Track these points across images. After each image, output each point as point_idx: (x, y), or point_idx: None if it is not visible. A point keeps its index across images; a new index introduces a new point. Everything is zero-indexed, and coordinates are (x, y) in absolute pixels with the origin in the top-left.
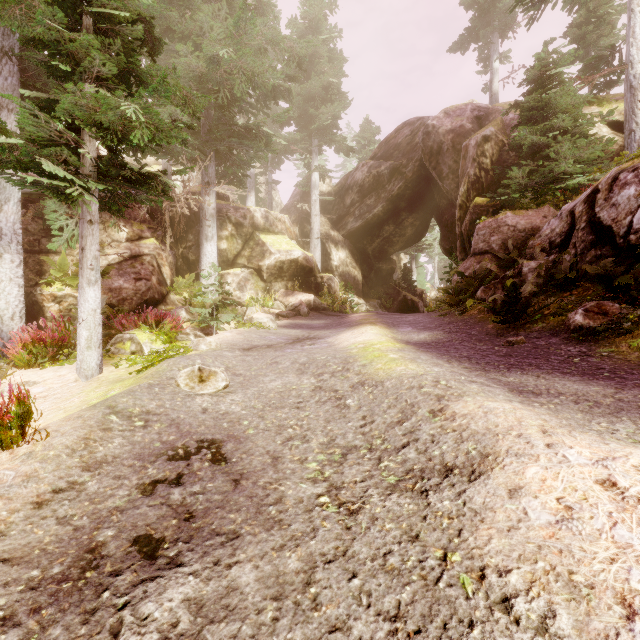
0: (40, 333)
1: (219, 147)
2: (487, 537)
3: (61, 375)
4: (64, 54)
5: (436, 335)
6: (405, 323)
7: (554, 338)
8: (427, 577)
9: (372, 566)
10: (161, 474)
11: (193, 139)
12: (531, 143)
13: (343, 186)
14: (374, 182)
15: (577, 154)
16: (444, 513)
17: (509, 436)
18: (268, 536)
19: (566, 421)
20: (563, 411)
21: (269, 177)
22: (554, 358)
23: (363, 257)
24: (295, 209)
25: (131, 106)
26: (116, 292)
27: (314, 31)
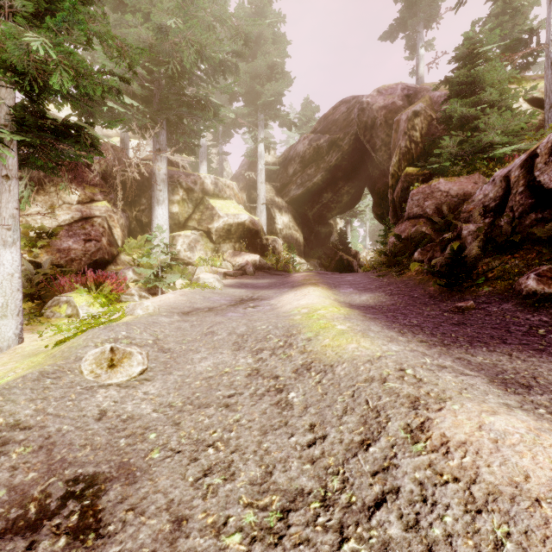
0: None
1: (170, 116)
2: None
3: None
4: None
5: (378, 297)
6: (345, 283)
7: (505, 304)
8: None
9: None
10: None
11: (144, 107)
12: (460, 115)
13: (286, 157)
14: (314, 154)
15: (503, 126)
16: None
17: None
18: None
19: None
20: None
21: (220, 149)
22: (515, 328)
23: (304, 221)
24: (243, 177)
25: (39, 39)
26: (64, 253)
27: (260, 15)
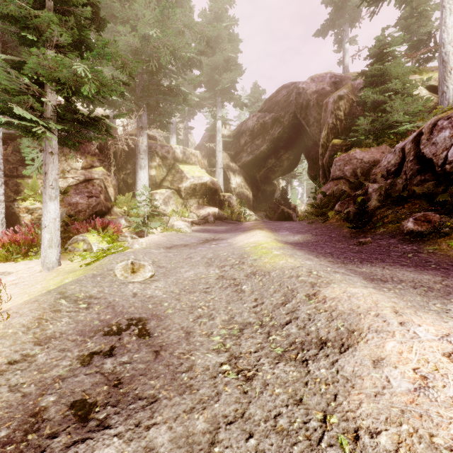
0: (16, 236)
1: (150, 101)
2: (358, 401)
3: (30, 267)
4: (31, 27)
5: (306, 237)
6: (284, 228)
7: (392, 239)
8: (311, 437)
9: (265, 427)
10: (97, 347)
11: (130, 95)
12: (373, 100)
13: (239, 131)
14: (261, 128)
15: (405, 108)
16: (321, 380)
17: (369, 316)
18: (181, 400)
19: (410, 303)
20: (406, 294)
21: (186, 124)
22: (393, 254)
23: (253, 181)
24: (205, 147)
25: (81, 66)
26: (74, 206)
27: (218, 20)
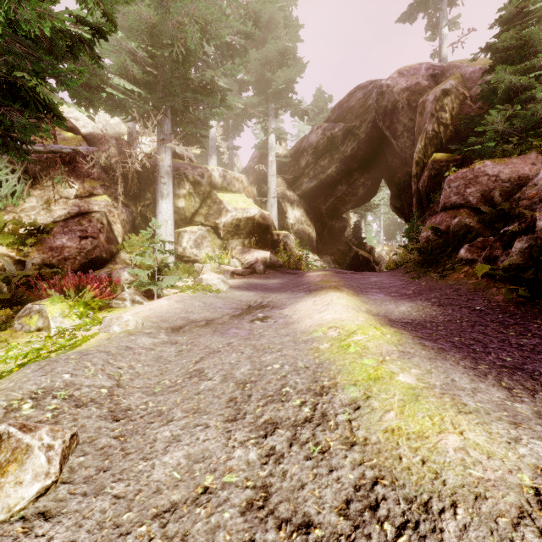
0: None
1: (174, 103)
2: None
3: None
4: None
5: (423, 308)
6: (373, 287)
7: None
8: None
9: None
10: None
11: (145, 93)
12: (508, 86)
13: (298, 149)
14: (328, 144)
15: None
16: None
17: None
18: None
19: None
20: None
21: (230, 143)
22: None
23: (317, 216)
24: (253, 171)
25: None
26: (57, 251)
27: None
